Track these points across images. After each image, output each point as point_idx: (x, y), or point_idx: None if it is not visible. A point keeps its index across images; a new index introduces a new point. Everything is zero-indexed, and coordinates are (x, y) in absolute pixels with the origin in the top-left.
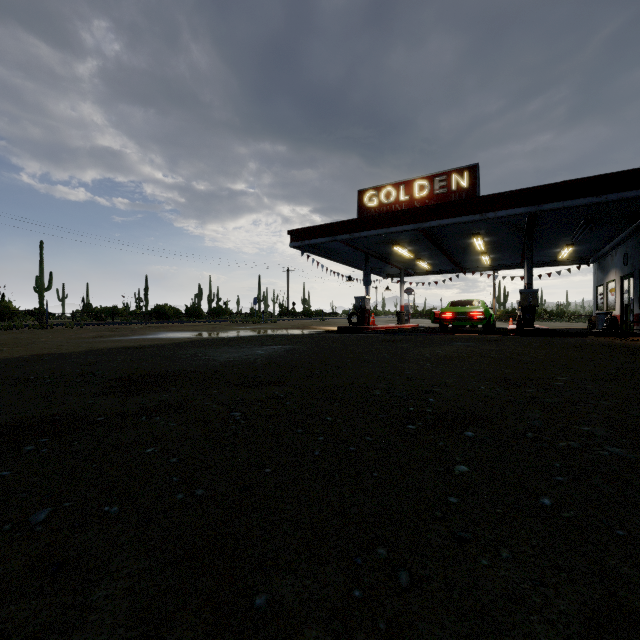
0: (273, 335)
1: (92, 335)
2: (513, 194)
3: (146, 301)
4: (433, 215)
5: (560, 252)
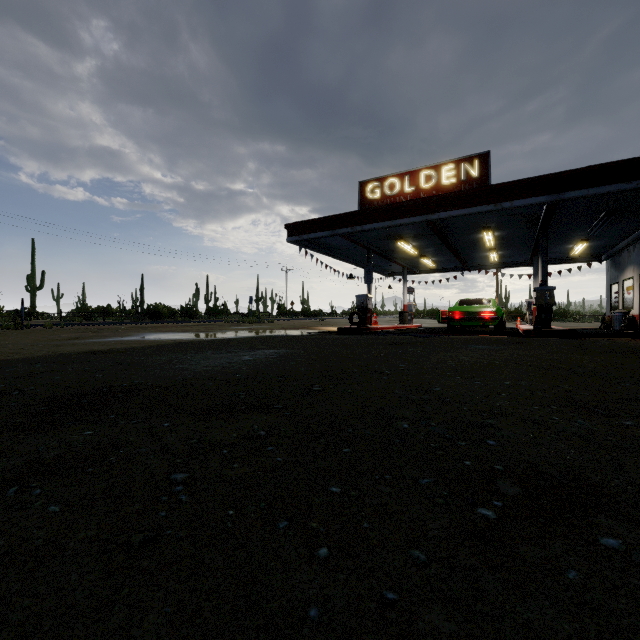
0: (268, 336)
1: (67, 336)
2: (532, 181)
3: (142, 301)
4: (442, 206)
5: (573, 248)
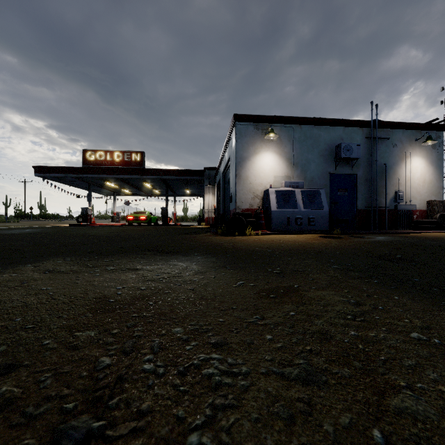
0: (25, 227)
1: None
2: (152, 170)
3: None
4: (121, 172)
5: (187, 191)
